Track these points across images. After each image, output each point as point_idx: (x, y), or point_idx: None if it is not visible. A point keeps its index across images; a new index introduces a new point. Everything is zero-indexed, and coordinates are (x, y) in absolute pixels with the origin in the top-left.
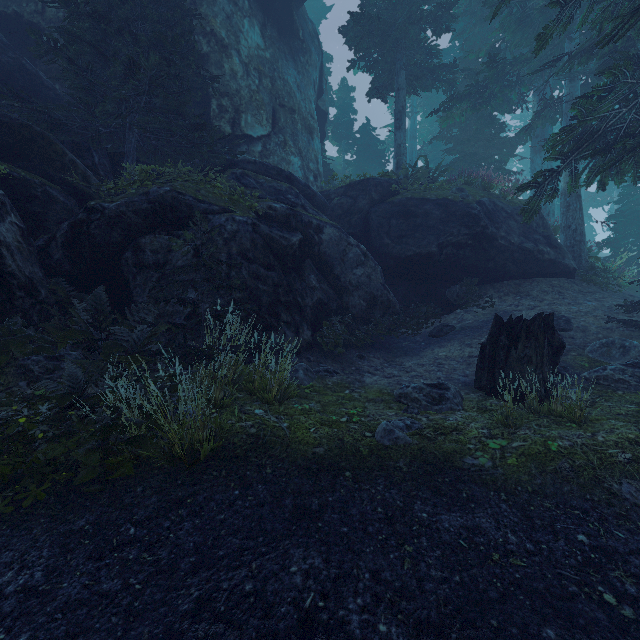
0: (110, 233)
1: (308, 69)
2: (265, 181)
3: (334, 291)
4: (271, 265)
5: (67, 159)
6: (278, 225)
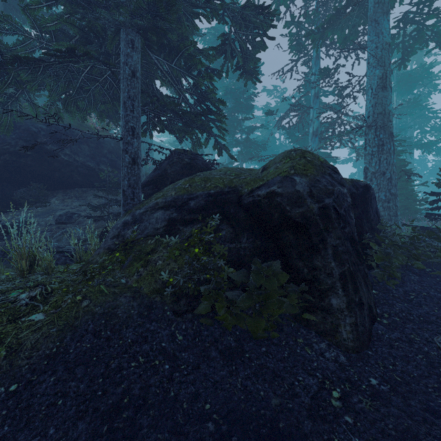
0: None
1: None
2: None
3: None
4: None
5: None
6: None
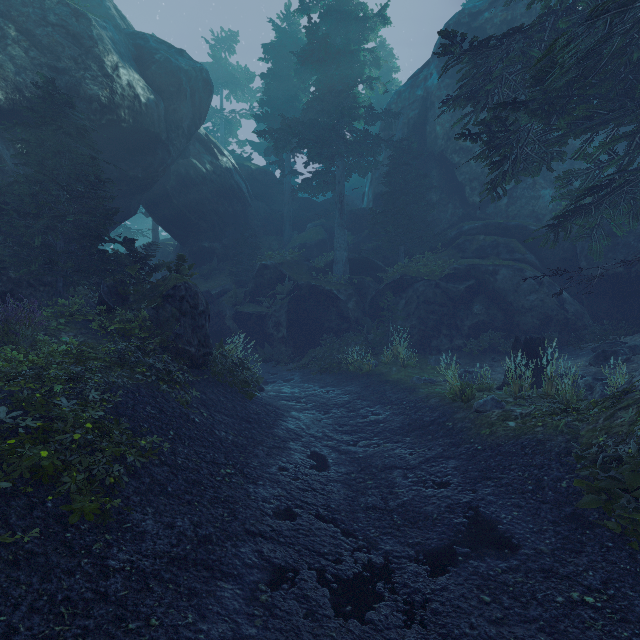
0: (381, 298)
1: None
2: (477, 241)
3: (505, 314)
4: (444, 304)
5: (378, 266)
6: (456, 279)
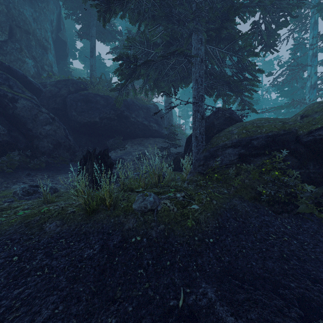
0: None
1: (45, 12)
2: None
3: (26, 137)
4: None
5: None
6: None
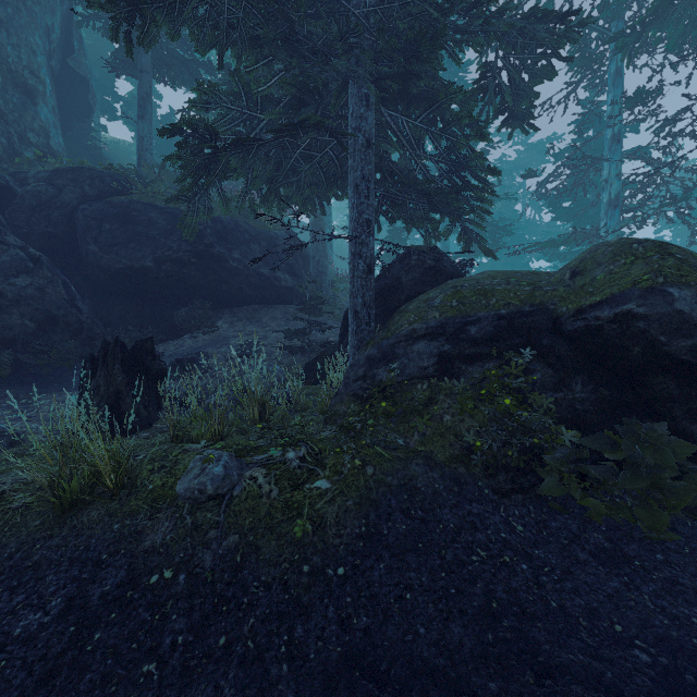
0: None
1: (32, 6)
2: None
3: None
4: None
5: None
6: None
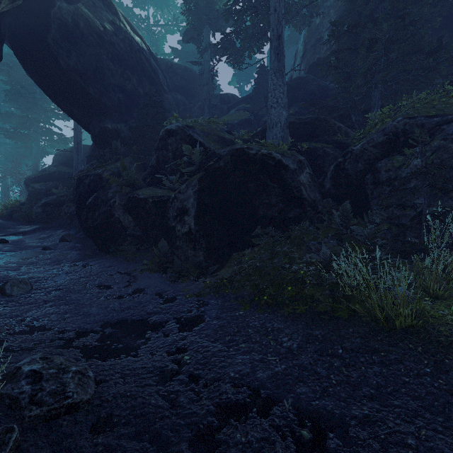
0: (356, 165)
1: None
2: None
3: None
4: None
5: (336, 127)
6: None
